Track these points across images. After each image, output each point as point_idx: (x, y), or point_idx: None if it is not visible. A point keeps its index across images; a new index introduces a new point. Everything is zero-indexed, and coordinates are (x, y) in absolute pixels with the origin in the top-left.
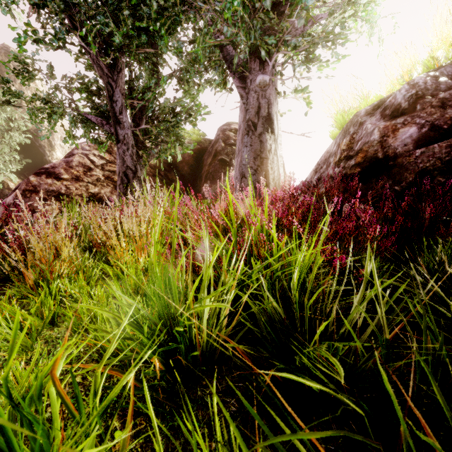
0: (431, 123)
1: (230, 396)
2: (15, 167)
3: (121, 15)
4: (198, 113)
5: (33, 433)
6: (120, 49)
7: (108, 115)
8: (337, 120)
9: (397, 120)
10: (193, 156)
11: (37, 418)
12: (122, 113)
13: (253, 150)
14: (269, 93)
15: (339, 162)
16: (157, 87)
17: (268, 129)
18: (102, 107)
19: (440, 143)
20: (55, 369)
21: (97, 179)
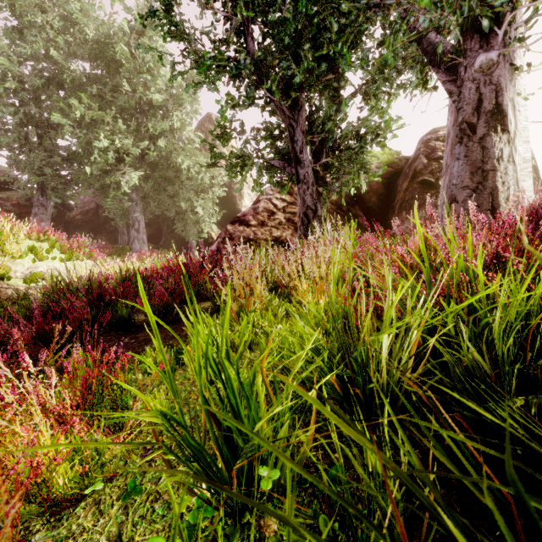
0: None
1: (413, 446)
2: (216, 218)
3: (301, 52)
4: (388, 130)
5: (249, 405)
6: (300, 87)
7: (289, 156)
8: None
9: None
10: (382, 183)
11: (252, 396)
12: (302, 152)
13: (470, 163)
14: (498, 75)
15: None
16: (338, 114)
17: (495, 128)
18: (284, 150)
19: None
20: (263, 362)
21: (279, 223)
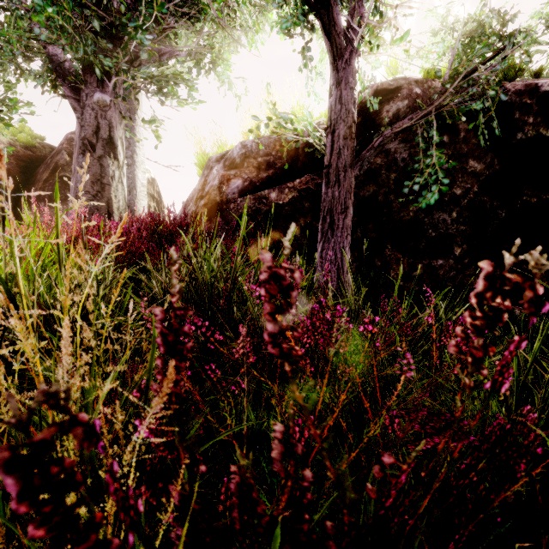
0: (251, 179)
1: None
2: None
3: None
4: (15, 110)
5: None
6: None
7: None
8: (198, 160)
9: (232, 172)
10: (18, 164)
11: None
12: None
13: (92, 173)
14: (111, 115)
15: (196, 201)
16: None
17: (110, 153)
18: None
19: (250, 195)
20: None
21: None
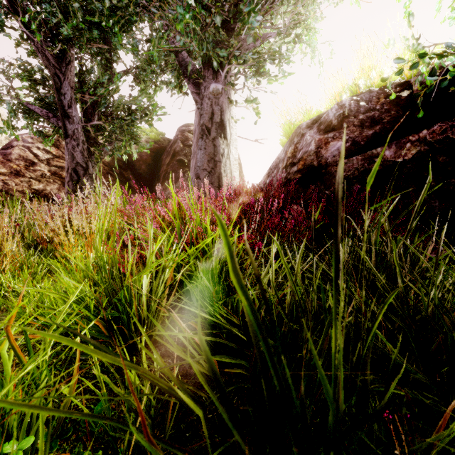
0: (352, 139)
1: (167, 357)
2: None
3: (70, 6)
4: (155, 113)
5: None
6: (69, 41)
7: (55, 107)
8: (284, 130)
9: (329, 134)
10: (151, 155)
11: None
12: (71, 107)
13: (207, 153)
14: (222, 101)
15: (285, 168)
16: (110, 83)
17: (221, 134)
18: (48, 98)
19: (357, 156)
20: (10, 326)
21: (41, 175)
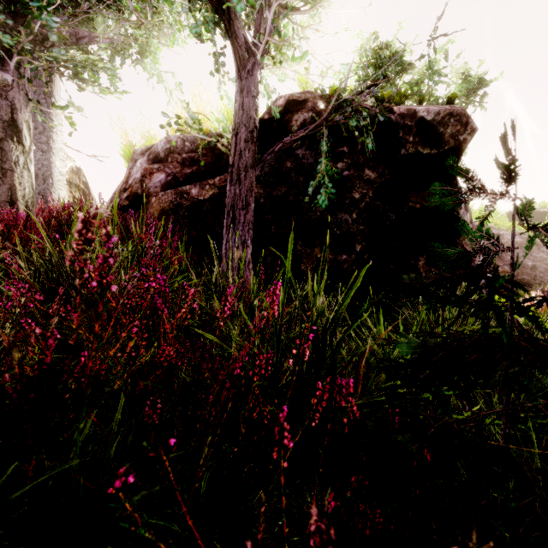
0: (174, 174)
1: None
2: None
3: None
4: None
5: None
6: None
7: None
8: (124, 151)
9: (155, 166)
10: None
11: None
12: None
13: None
14: (13, 96)
15: (120, 193)
16: None
17: (12, 137)
18: None
19: (171, 190)
20: None
21: None
